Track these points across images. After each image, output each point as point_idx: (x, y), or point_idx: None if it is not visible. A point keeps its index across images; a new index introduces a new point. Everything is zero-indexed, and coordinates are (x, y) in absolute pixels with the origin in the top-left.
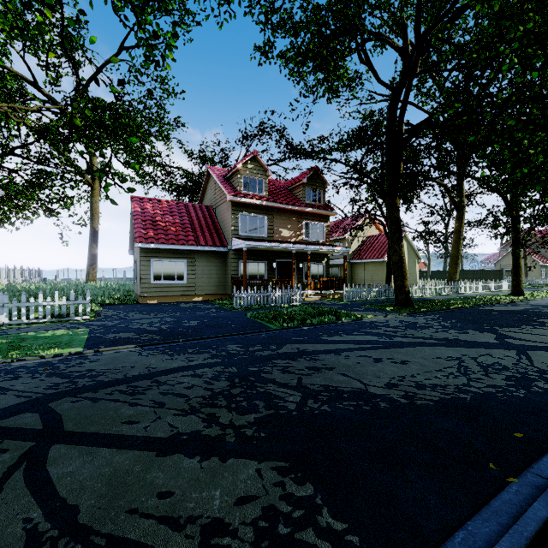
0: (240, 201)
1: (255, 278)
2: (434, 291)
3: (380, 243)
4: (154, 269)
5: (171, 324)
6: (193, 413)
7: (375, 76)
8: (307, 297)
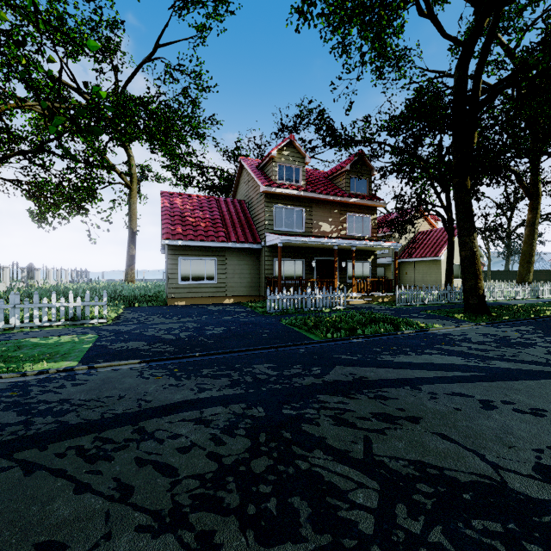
0: (274, 192)
1: (291, 278)
2: (507, 294)
3: (433, 239)
4: (182, 268)
5: (192, 332)
6: (173, 529)
7: (439, 30)
8: (352, 300)
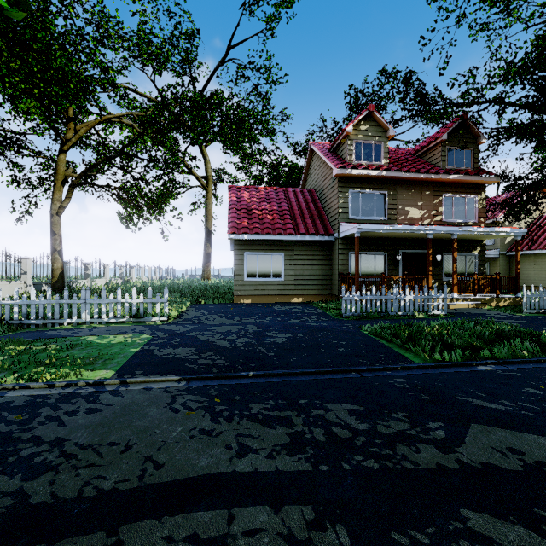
0: (350, 174)
1: (370, 275)
2: None
3: None
4: (248, 263)
5: (250, 338)
6: None
7: None
8: (453, 303)
